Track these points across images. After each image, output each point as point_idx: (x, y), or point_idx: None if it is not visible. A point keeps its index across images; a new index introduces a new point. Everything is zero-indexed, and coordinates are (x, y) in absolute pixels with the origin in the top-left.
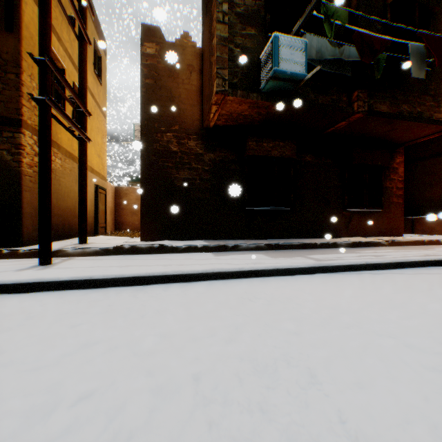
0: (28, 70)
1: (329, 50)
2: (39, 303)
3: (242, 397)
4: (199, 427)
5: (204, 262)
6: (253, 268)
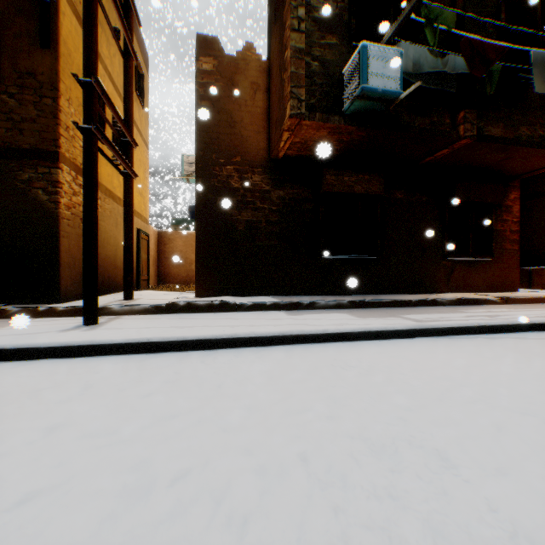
0: (66, 94)
1: (429, 61)
2: (94, 369)
3: (364, 481)
4: (324, 513)
5: (278, 322)
6: (339, 330)
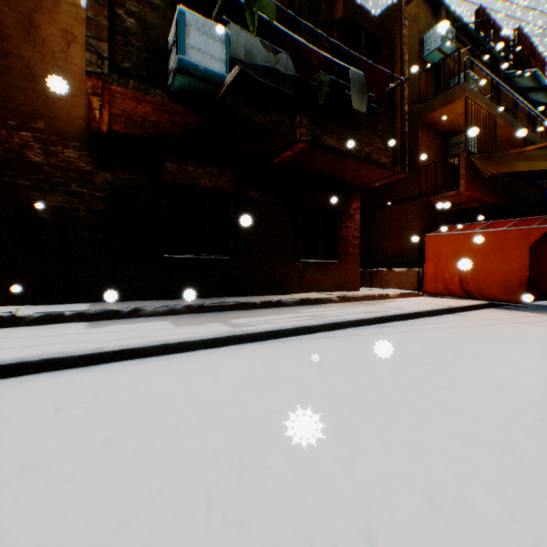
0: None
1: (262, 53)
2: None
3: None
4: None
5: (46, 341)
6: (121, 346)
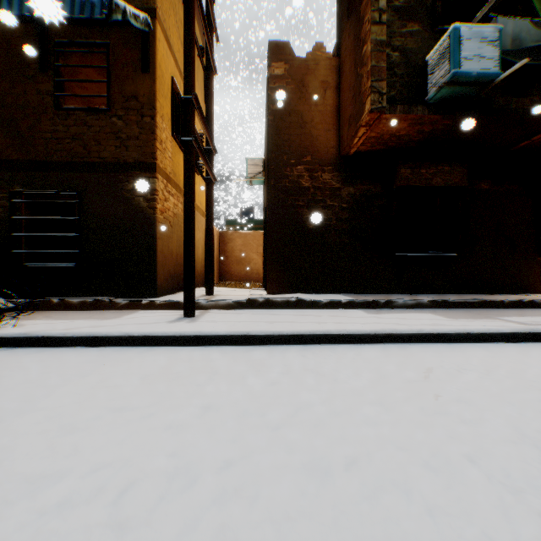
0: (160, 111)
1: (531, 34)
2: (210, 358)
3: None
4: (530, 518)
5: (364, 320)
6: (435, 330)
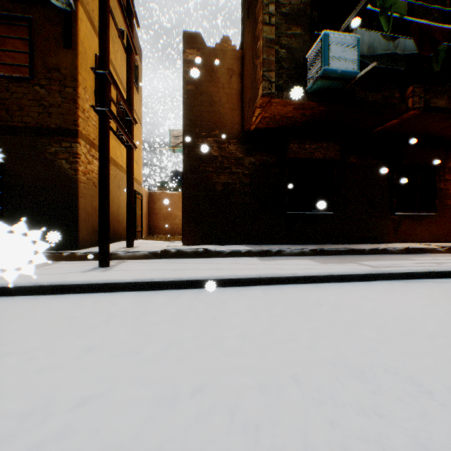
0: (82, 83)
1: (382, 44)
2: (112, 303)
3: (351, 400)
4: (323, 425)
5: (254, 266)
6: (306, 273)
